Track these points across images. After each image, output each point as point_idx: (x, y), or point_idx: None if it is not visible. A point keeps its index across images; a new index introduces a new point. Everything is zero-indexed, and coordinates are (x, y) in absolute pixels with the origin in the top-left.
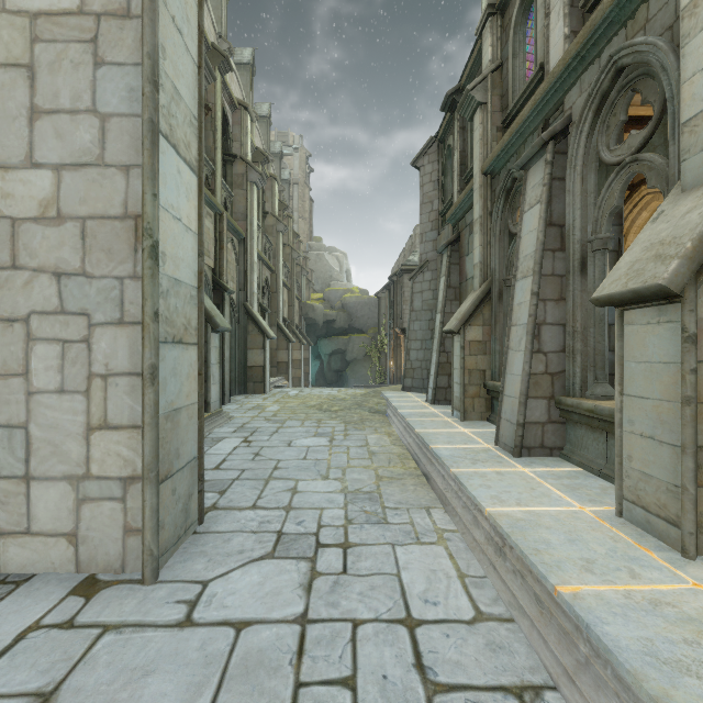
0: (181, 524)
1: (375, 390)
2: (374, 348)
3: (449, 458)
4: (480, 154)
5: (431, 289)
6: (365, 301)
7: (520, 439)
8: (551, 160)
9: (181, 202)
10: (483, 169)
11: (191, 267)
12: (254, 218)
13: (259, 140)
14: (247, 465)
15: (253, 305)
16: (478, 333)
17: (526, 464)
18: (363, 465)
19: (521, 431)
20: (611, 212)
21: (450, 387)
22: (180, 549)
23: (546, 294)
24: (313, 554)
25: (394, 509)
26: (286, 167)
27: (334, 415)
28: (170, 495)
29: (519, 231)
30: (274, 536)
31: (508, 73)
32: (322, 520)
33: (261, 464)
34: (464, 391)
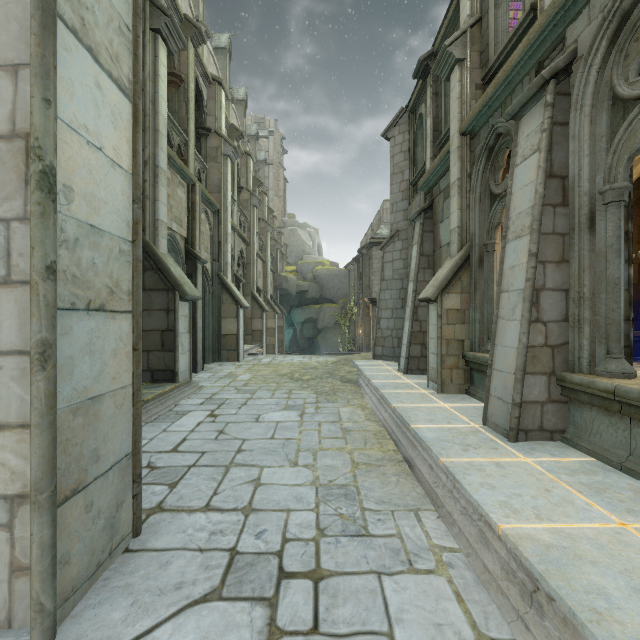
0: (103, 546)
1: (345, 358)
2: (343, 317)
3: (435, 443)
4: (458, 113)
5: (401, 258)
6: (335, 273)
7: (516, 421)
8: (552, 102)
9: (103, 127)
10: (462, 129)
11: (121, 214)
12: (228, 190)
13: (236, 121)
14: (208, 446)
15: (227, 275)
16: (456, 301)
17: (526, 451)
18: (336, 446)
19: (517, 411)
20: (630, 156)
21: (423, 356)
22: (99, 582)
23: (546, 256)
24: (274, 591)
25: (376, 511)
26: (261, 149)
27: (305, 385)
28: (82, 514)
29: (509, 187)
30: (225, 557)
31: (488, 26)
32: (288, 529)
33: (224, 444)
34: (441, 362)
